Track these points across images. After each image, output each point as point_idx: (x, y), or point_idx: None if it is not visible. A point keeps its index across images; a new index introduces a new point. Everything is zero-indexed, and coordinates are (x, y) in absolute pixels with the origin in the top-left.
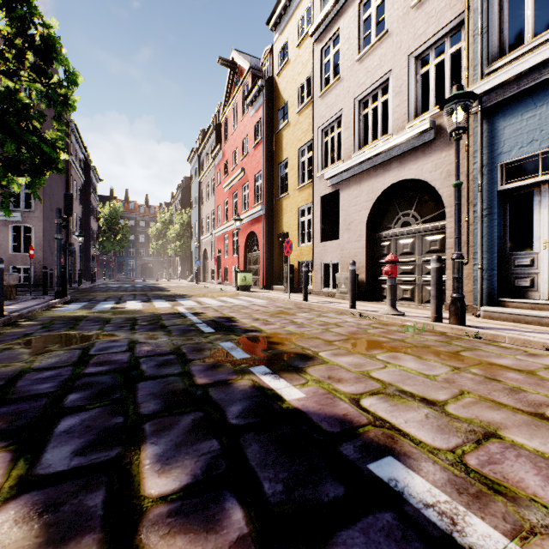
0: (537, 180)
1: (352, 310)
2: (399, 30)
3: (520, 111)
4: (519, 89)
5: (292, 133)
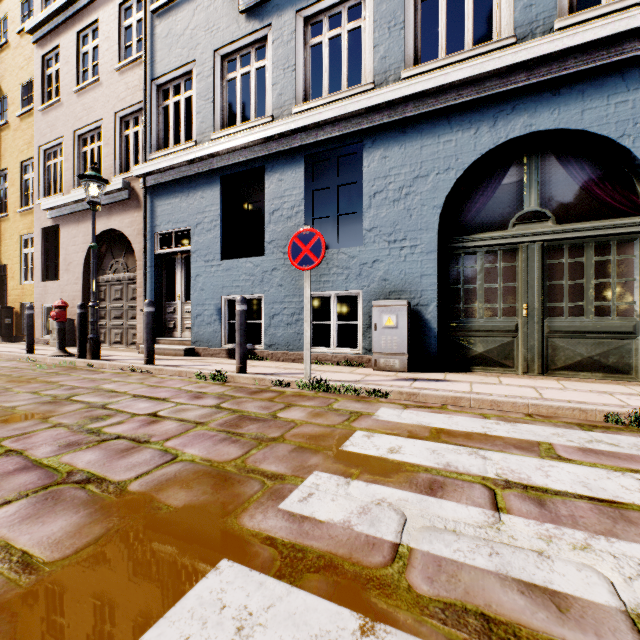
0: (172, 251)
1: (26, 355)
2: (108, 84)
3: (165, 197)
4: (162, 181)
5: (13, 139)
